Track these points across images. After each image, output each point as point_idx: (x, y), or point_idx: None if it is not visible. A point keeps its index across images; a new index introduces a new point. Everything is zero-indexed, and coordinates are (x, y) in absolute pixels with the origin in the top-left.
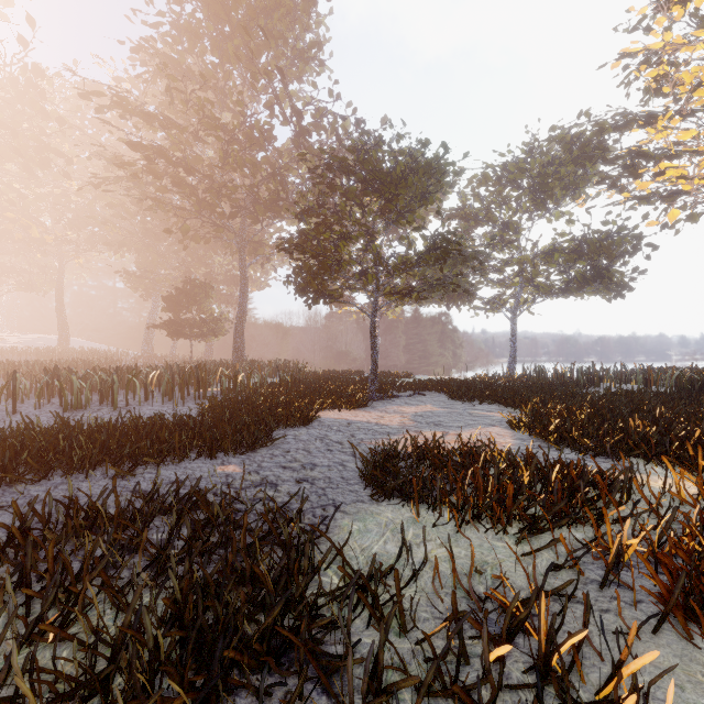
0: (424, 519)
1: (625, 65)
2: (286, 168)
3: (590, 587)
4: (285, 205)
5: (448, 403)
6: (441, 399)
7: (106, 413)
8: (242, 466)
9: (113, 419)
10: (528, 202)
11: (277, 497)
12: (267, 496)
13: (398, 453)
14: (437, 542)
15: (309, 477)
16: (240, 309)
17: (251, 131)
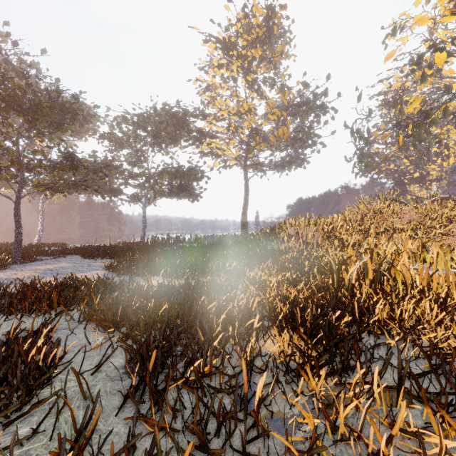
0: (2, 321)
1: (200, 85)
2: None
3: (75, 324)
4: None
5: (80, 260)
6: (77, 259)
7: None
8: None
9: None
10: (151, 141)
11: None
12: None
13: (4, 292)
14: (2, 328)
15: None
16: None
17: None
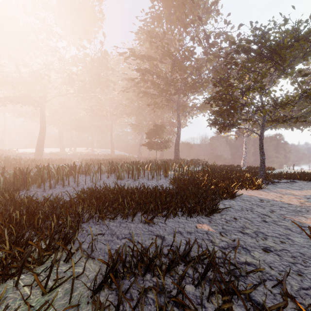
0: None
1: None
2: (200, 66)
3: None
4: (199, 84)
5: None
6: None
7: (131, 182)
8: (212, 226)
9: (134, 185)
10: None
11: (258, 265)
12: (249, 261)
13: None
14: None
15: (270, 247)
16: (177, 136)
17: (184, 52)
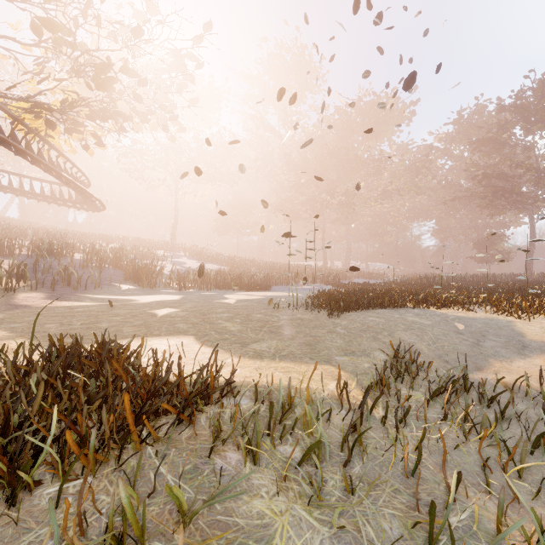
0: None
1: None
2: None
3: None
4: None
5: None
6: None
7: None
8: None
9: None
10: None
11: None
12: None
13: None
14: None
15: None
16: (530, 247)
17: None
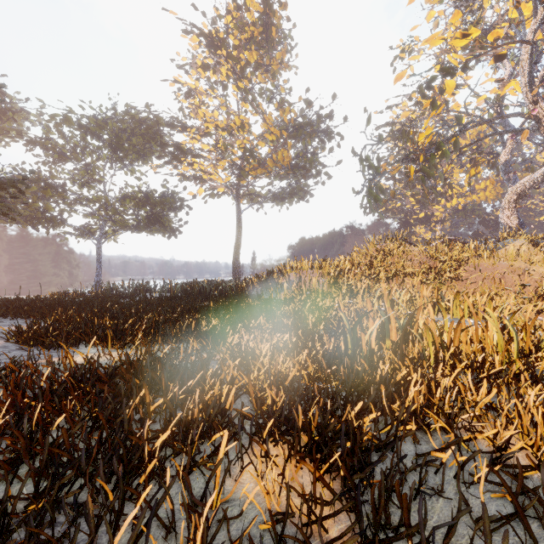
0: None
1: (179, 88)
2: None
3: None
4: None
5: None
6: None
7: None
8: None
9: None
10: (108, 154)
11: None
12: None
13: None
14: None
15: None
16: None
17: None
